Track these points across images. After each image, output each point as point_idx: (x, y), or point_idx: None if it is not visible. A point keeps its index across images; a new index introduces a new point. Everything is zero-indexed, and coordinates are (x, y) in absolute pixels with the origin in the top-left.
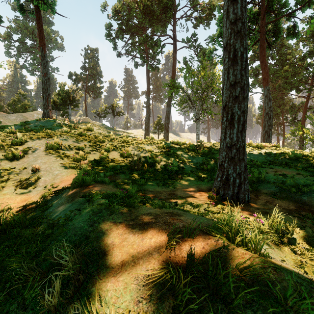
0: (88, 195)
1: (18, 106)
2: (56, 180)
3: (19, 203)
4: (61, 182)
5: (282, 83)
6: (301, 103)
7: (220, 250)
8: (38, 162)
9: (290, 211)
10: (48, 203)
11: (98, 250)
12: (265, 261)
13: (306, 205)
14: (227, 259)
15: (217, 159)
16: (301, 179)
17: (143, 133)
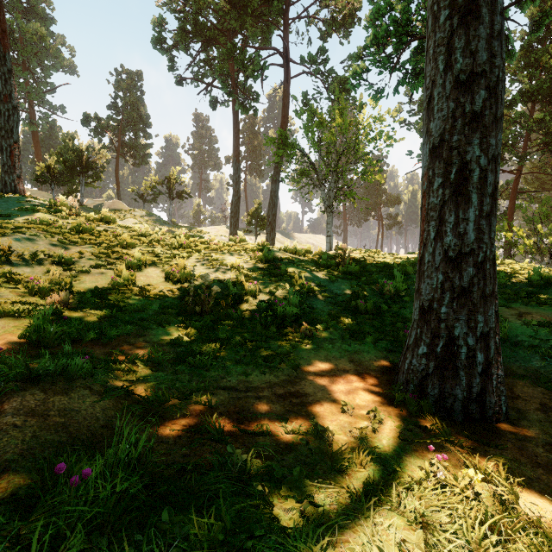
0: None
1: None
2: None
3: None
4: None
5: None
6: (507, 183)
7: None
8: None
9: None
10: None
11: None
12: None
13: None
14: None
15: (384, 286)
16: None
17: (228, 233)
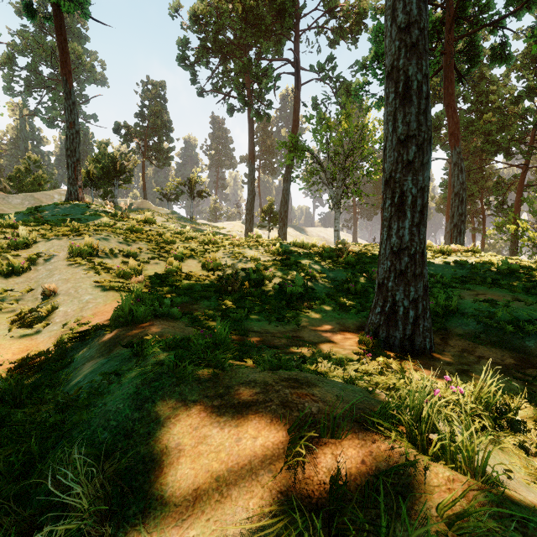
0: (138, 343)
1: (27, 181)
2: (85, 312)
3: (16, 354)
4: (93, 315)
5: (482, 143)
6: (514, 176)
7: (398, 470)
8: (54, 278)
9: (507, 367)
10: (67, 356)
11: (148, 464)
12: (499, 500)
13: (534, 357)
14: (416, 491)
15: (372, 274)
16: (522, 309)
17: (243, 228)
